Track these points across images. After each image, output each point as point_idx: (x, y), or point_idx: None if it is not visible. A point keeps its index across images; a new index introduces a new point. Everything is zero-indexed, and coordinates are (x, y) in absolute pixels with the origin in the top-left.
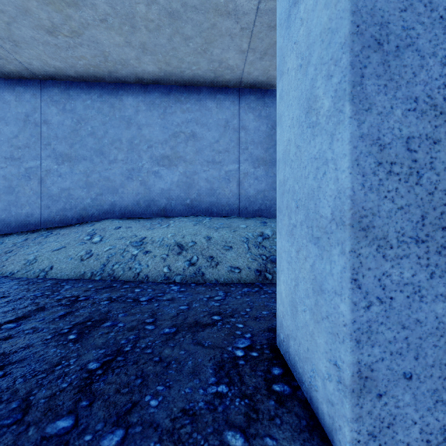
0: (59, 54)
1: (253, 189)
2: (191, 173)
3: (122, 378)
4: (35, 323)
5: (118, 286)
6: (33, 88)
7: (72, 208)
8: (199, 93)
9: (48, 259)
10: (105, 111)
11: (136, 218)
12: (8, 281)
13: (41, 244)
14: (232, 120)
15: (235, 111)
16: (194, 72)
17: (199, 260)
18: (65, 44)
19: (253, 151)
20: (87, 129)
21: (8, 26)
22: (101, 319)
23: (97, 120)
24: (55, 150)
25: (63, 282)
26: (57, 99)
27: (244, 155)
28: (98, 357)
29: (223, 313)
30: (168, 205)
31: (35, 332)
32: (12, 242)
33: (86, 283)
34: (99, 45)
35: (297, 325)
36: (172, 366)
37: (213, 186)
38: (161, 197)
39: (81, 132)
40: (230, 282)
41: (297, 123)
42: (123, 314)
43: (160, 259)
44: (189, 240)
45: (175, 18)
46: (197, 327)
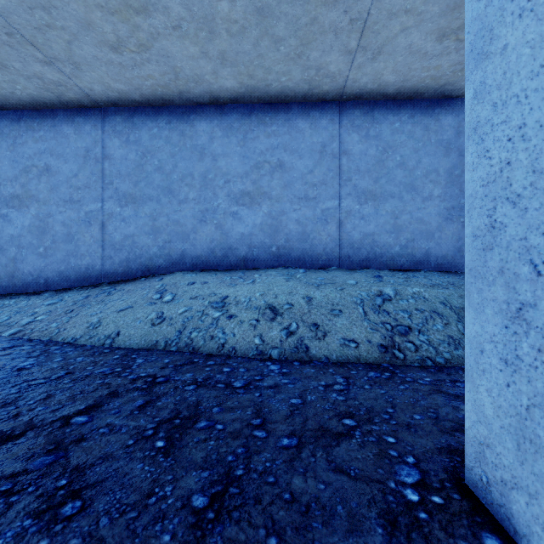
0: (124, 74)
1: (358, 233)
2: (278, 213)
3: (246, 530)
4: (110, 417)
5: (201, 362)
6: (94, 118)
7: (137, 258)
8: (288, 111)
9: (114, 322)
10: (174, 140)
11: (211, 270)
12: (70, 349)
13: (104, 303)
14: (330, 144)
15: (334, 132)
16: (283, 84)
17: (300, 329)
18: (130, 61)
19: (358, 182)
20: (153, 164)
21: (69, 46)
22: (191, 415)
23: (165, 152)
24: (118, 190)
25: (133, 353)
26: (120, 129)
27: (346, 187)
28: (202, 484)
29: (355, 414)
30: (250, 253)
31: (112, 432)
32: (73, 300)
33: (160, 357)
34: (169, 60)
35: (542, 475)
36: (315, 514)
37: (306, 229)
38: (240, 244)
39: (146, 167)
40: (345, 361)
41: (539, 132)
42: (218, 409)
43: (249, 326)
44: (284, 301)
45: (265, 15)
46: (327, 437)
